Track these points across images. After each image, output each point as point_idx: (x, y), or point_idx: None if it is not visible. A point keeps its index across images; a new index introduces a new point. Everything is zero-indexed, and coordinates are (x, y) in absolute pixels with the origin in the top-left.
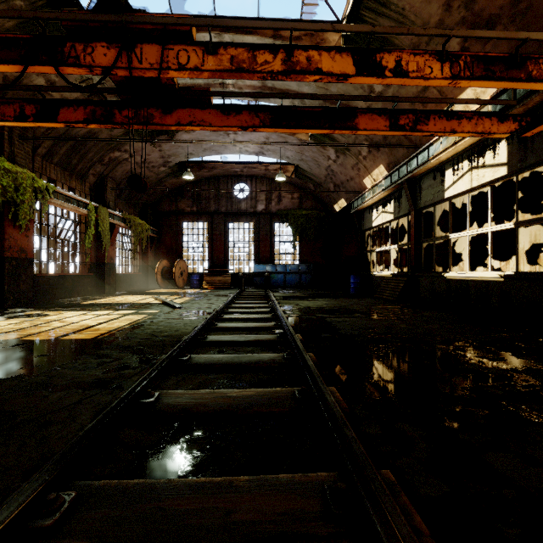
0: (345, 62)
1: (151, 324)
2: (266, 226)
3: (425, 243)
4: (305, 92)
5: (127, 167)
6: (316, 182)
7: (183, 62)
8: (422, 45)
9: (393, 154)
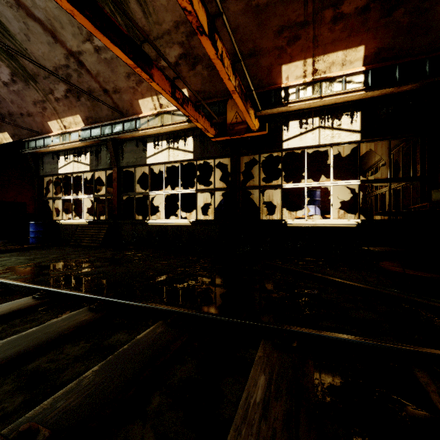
0: (204, 17)
1: None
2: None
3: (125, 196)
4: None
5: None
6: None
7: None
8: (150, 37)
9: (95, 111)
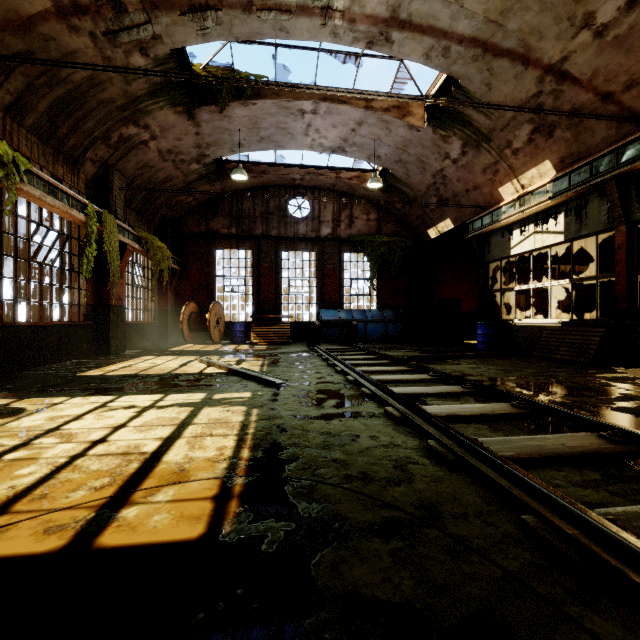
0: None
1: (296, 441)
2: (334, 256)
3: None
4: (457, 33)
5: (145, 157)
6: (407, 197)
7: None
8: None
9: (580, 141)
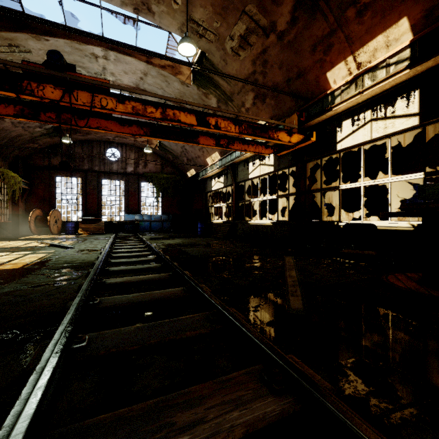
0: (192, 118)
1: (58, 258)
2: (135, 184)
3: (240, 203)
4: None
5: (2, 125)
6: (174, 155)
7: (104, 105)
8: (235, 94)
9: None
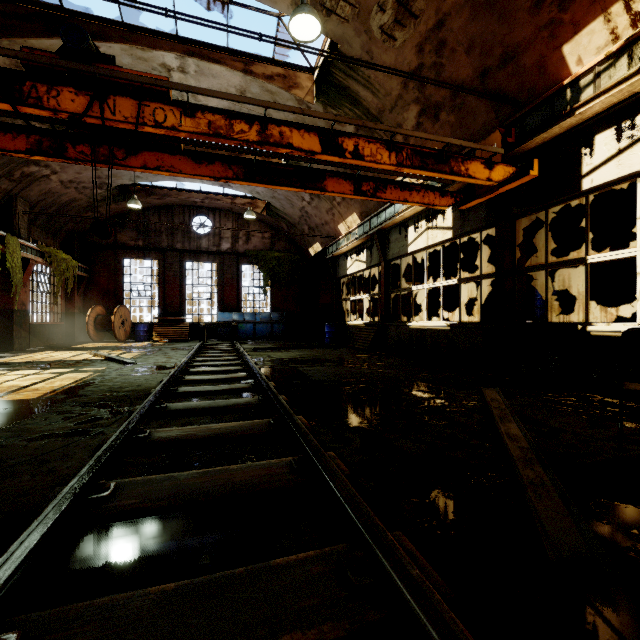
0: (313, 141)
1: (104, 381)
2: (233, 268)
3: (393, 293)
4: None
5: (47, 186)
6: (289, 222)
7: (160, 120)
8: (386, 111)
9: (365, 204)
